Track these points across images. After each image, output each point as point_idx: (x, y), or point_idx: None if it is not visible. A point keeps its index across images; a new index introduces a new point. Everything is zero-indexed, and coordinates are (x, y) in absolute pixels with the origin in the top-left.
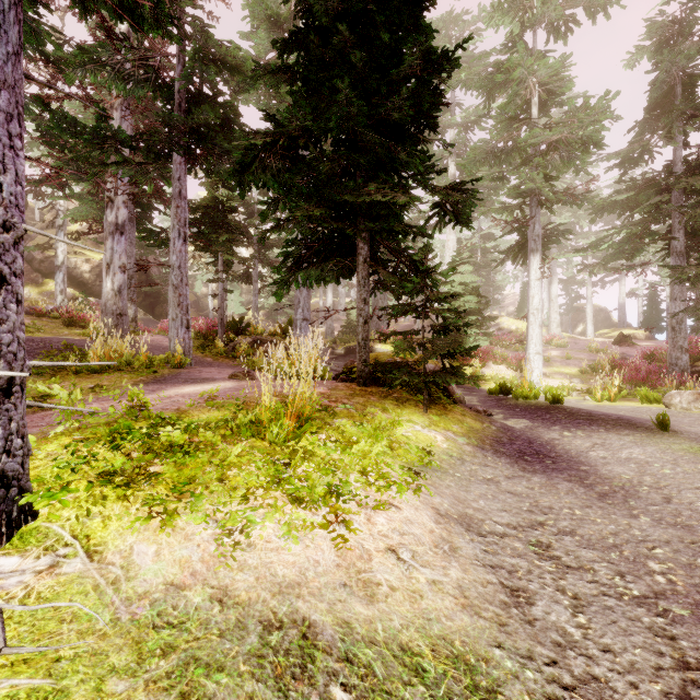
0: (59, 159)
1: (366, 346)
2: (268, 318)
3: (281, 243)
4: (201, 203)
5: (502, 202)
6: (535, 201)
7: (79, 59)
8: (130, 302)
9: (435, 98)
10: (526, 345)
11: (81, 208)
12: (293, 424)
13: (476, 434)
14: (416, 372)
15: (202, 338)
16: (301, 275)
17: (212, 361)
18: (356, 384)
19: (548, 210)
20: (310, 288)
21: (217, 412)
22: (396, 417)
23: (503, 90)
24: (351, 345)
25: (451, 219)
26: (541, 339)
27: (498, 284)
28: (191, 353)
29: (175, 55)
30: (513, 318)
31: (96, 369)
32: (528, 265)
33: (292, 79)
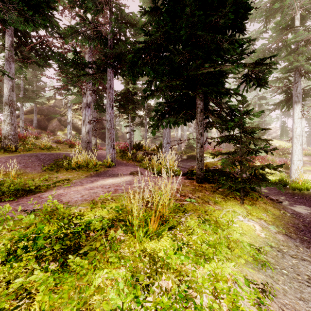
0: (63, 76)
1: (202, 160)
2: (152, 142)
3: (157, 108)
4: (122, 92)
5: (276, 77)
6: (297, 74)
7: (69, 32)
8: (94, 136)
9: (248, 5)
10: (291, 155)
11: (76, 98)
12: (156, 225)
13: (280, 222)
14: (234, 177)
15: (122, 152)
16: (164, 121)
17: (126, 162)
18: (195, 181)
19: (306, 78)
20: (169, 128)
21: (113, 204)
22: (224, 208)
23: (278, 12)
24: (190, 154)
25: (253, 83)
26: (302, 152)
27: (267, 122)
28: (115, 160)
29: (108, 23)
30: (276, 140)
31: (74, 167)
32: (293, 110)
33: (160, 14)
